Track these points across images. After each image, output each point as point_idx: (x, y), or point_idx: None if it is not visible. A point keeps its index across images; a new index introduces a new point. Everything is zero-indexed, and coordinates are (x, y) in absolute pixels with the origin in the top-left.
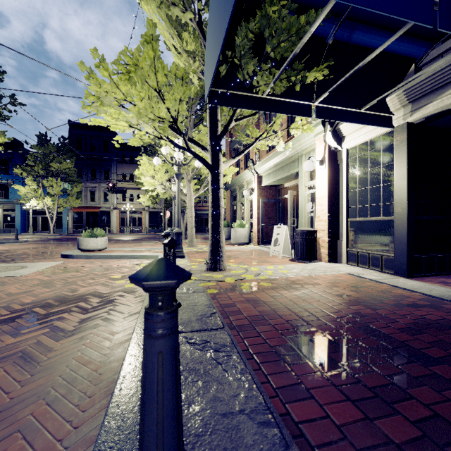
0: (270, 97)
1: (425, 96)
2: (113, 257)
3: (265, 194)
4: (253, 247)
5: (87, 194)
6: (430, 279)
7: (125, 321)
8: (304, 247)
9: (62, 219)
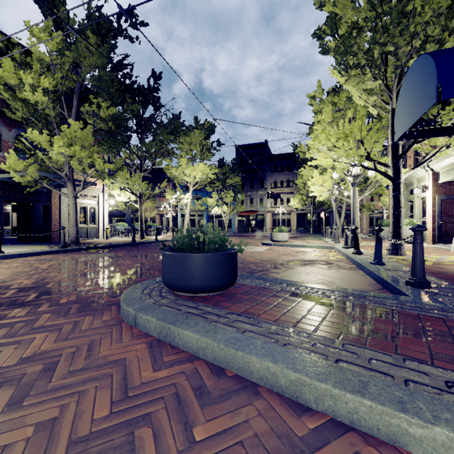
0: (452, 125)
1: None
2: (298, 246)
3: (443, 190)
4: (427, 245)
5: (247, 200)
6: None
7: (351, 269)
8: None
9: (231, 221)
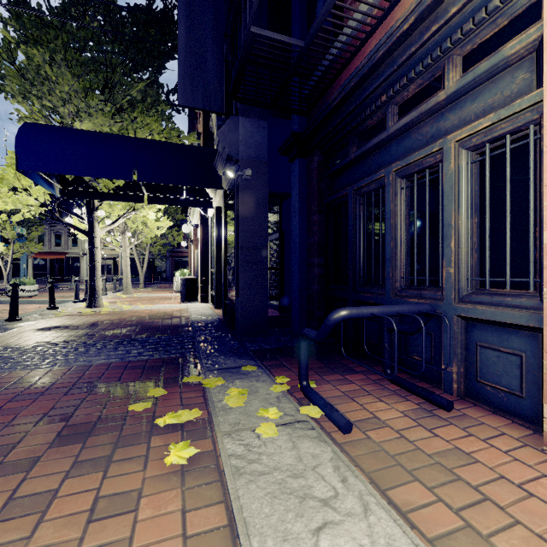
0: (109, 191)
1: (215, 193)
2: (36, 302)
3: None
4: None
5: (51, 237)
6: None
7: None
8: (184, 291)
9: (20, 266)
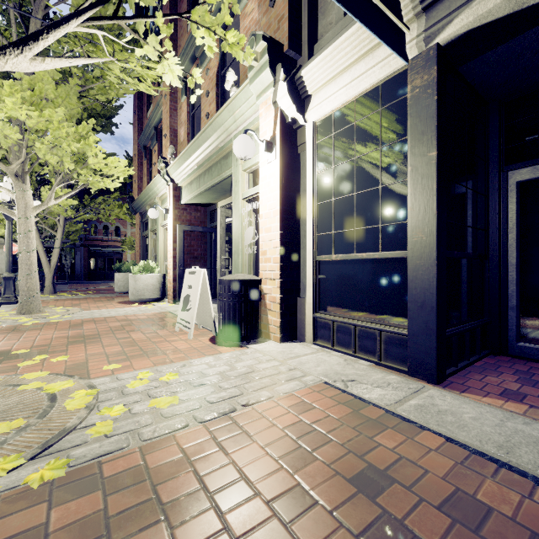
0: None
1: None
2: None
3: (187, 217)
4: (163, 307)
5: None
6: (471, 379)
7: None
8: (236, 314)
9: None
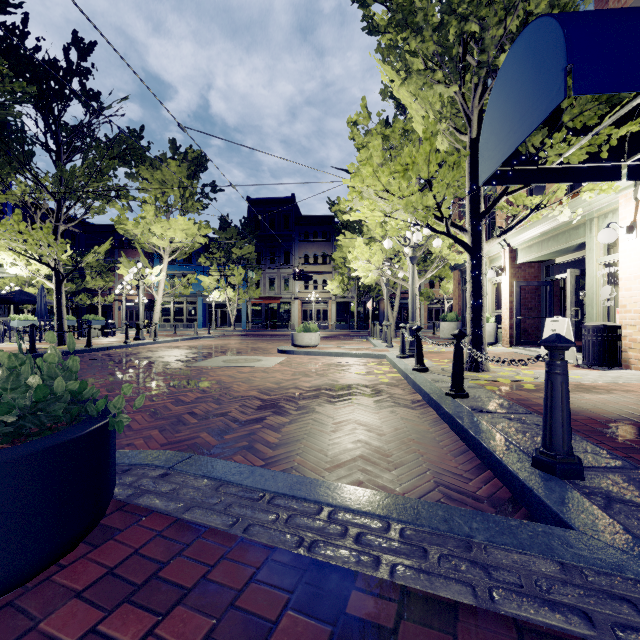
0: (560, 166)
1: None
2: (333, 354)
3: (521, 274)
4: (504, 349)
5: (265, 282)
6: None
7: (415, 405)
8: (598, 348)
9: (241, 312)
